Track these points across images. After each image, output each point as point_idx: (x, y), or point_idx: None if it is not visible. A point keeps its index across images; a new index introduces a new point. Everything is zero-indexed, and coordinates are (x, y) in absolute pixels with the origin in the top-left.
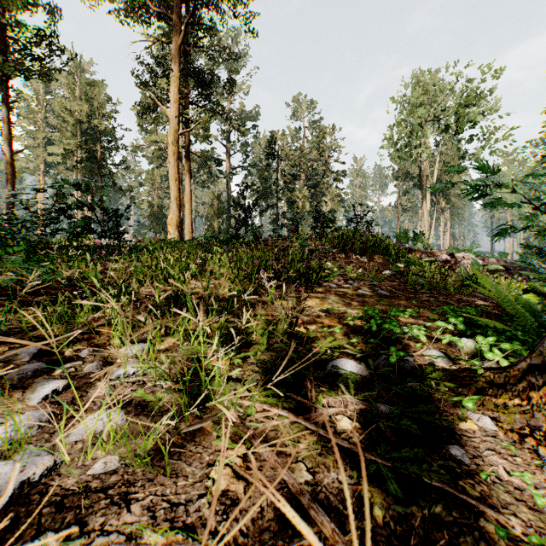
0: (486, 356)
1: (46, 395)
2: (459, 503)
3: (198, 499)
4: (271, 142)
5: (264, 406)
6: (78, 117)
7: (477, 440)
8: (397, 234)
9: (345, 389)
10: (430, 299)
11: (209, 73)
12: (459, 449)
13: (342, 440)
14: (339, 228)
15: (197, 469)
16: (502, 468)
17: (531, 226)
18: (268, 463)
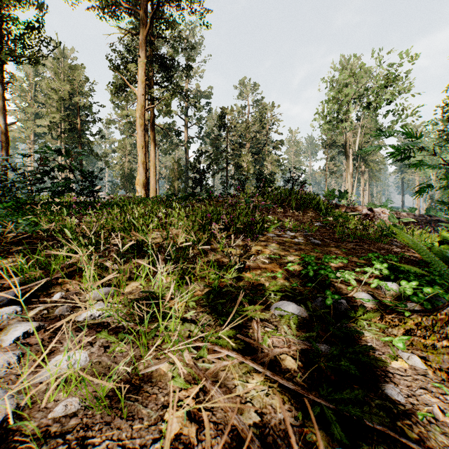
0: (411, 299)
1: (18, 337)
2: (399, 445)
3: (152, 443)
4: (222, 116)
5: (215, 347)
6: (61, 95)
7: (409, 379)
8: (326, 192)
9: (287, 330)
10: (356, 247)
11: (170, 59)
12: (394, 388)
13: (287, 381)
14: (278, 187)
15: (152, 411)
16: (435, 408)
17: (446, 185)
18: (218, 448)
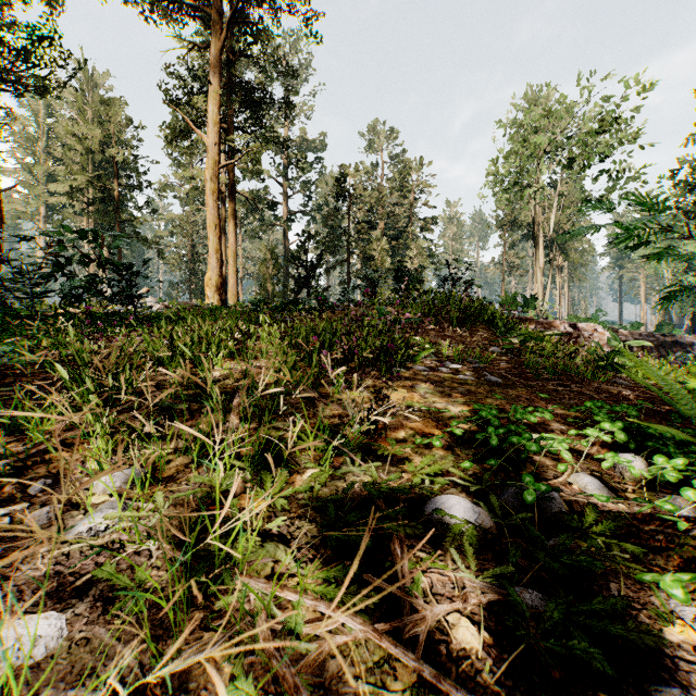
0: (683, 495)
1: None
2: None
3: None
4: (341, 179)
5: (320, 606)
6: (88, 145)
7: None
8: (503, 298)
9: (459, 558)
10: (559, 389)
11: (259, 89)
12: None
13: (468, 693)
14: (430, 290)
15: None
16: None
17: None
18: None
